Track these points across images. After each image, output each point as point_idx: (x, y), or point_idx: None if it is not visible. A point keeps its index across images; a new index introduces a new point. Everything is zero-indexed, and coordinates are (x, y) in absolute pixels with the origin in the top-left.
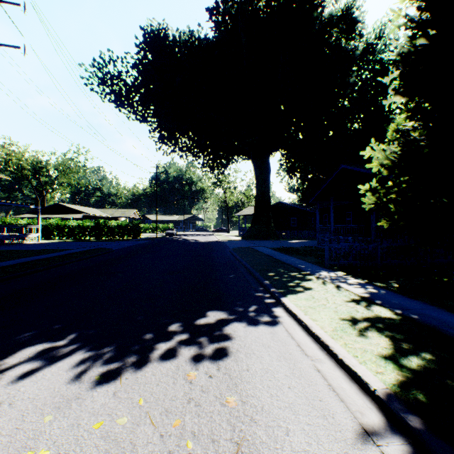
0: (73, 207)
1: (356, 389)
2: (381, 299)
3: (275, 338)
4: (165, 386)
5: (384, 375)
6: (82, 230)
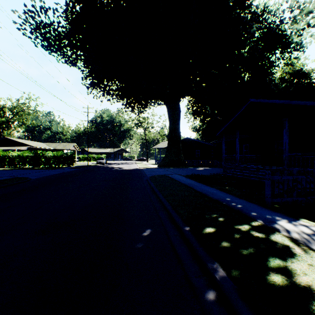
0: (19, 141)
1: None
2: None
3: None
4: None
5: None
6: (22, 159)
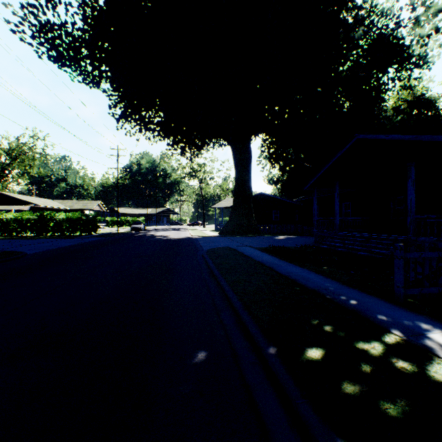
0: (19, 197)
1: None
2: None
3: None
4: None
5: None
6: (20, 224)
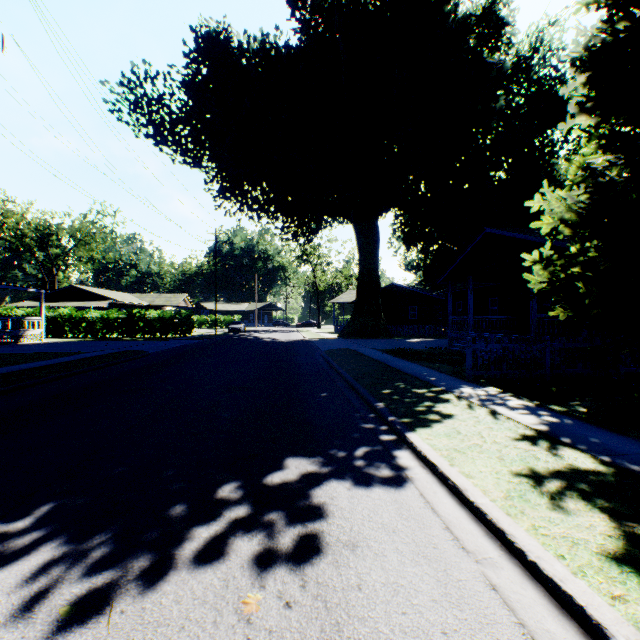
0: (95, 291)
1: (577, 637)
2: (570, 434)
3: (404, 511)
4: (197, 631)
5: (630, 605)
6: (107, 324)
